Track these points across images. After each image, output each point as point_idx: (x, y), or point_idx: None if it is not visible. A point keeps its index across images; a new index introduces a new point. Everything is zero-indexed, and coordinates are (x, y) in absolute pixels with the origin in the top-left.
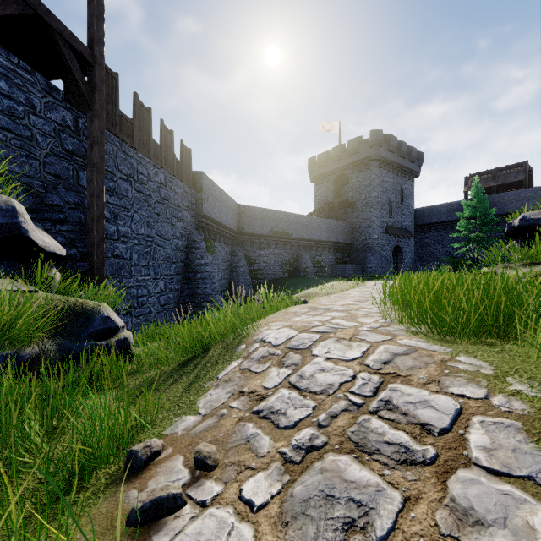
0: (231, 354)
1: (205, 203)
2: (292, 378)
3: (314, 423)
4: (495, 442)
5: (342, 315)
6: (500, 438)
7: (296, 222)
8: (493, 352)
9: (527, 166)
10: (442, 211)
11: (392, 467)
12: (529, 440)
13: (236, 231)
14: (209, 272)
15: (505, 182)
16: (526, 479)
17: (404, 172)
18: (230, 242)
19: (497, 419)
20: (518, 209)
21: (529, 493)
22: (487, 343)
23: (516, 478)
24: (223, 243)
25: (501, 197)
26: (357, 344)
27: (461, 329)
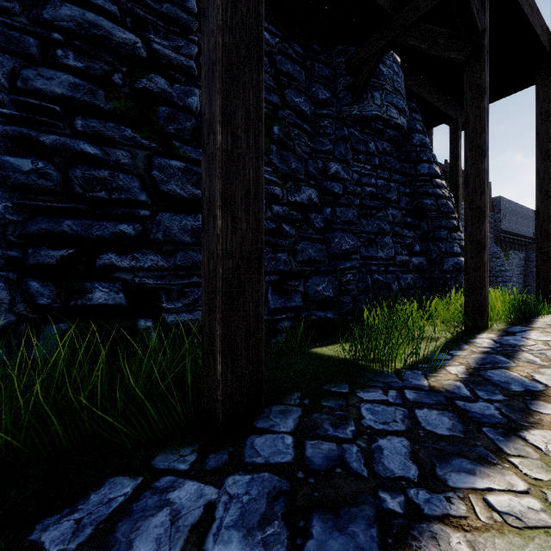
0: None
1: (503, 220)
2: None
3: None
4: None
5: None
6: None
7: None
8: None
9: None
10: None
11: None
12: None
13: (531, 237)
14: (508, 277)
15: None
16: None
17: None
18: (523, 248)
19: None
20: None
21: None
22: None
23: None
24: (516, 251)
25: None
26: None
27: None
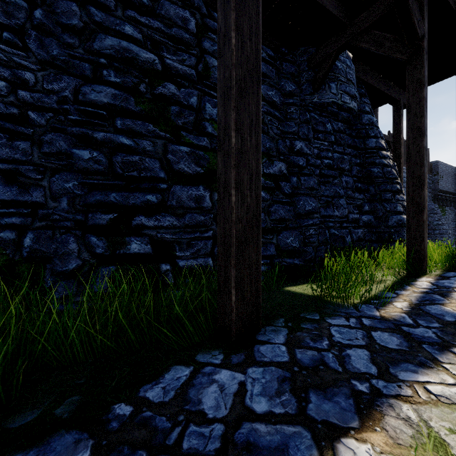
0: None
1: (440, 181)
2: None
3: None
4: None
5: None
6: None
7: None
8: None
9: None
10: None
11: None
12: None
13: None
14: (445, 230)
15: None
16: None
17: None
18: None
19: None
20: None
21: None
22: None
23: None
24: (452, 207)
25: None
26: None
27: None
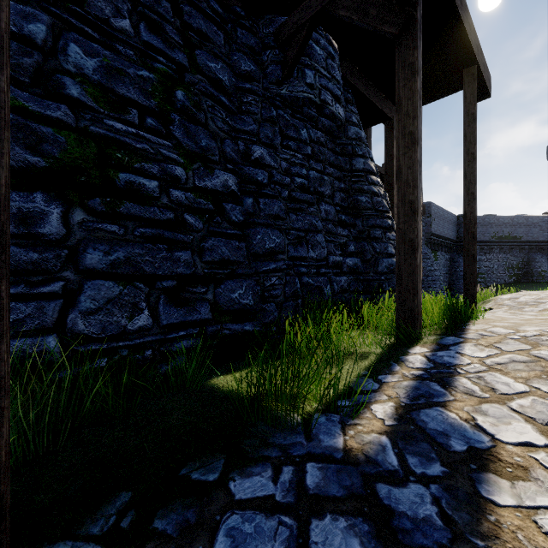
0: (488, 301)
1: (432, 224)
2: (511, 301)
3: (516, 304)
4: None
5: (537, 292)
6: None
7: (526, 225)
8: None
9: None
10: None
11: (530, 305)
12: None
13: (455, 240)
14: (437, 276)
15: None
16: None
17: None
18: (449, 250)
19: None
20: None
21: None
22: None
23: None
24: (443, 252)
25: None
26: (534, 295)
27: None
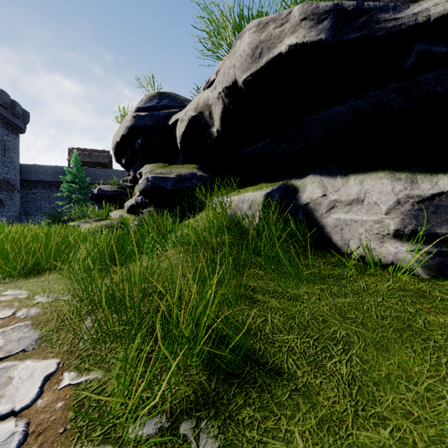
0: None
1: None
2: None
3: None
4: (8, 340)
5: None
6: (12, 336)
7: None
8: (38, 282)
9: (110, 154)
10: (49, 172)
11: None
12: (32, 329)
13: None
14: None
15: (97, 161)
16: (20, 353)
17: (7, 123)
18: None
19: (16, 325)
20: (105, 182)
21: (18, 359)
22: (39, 277)
23: (14, 355)
24: None
25: (94, 171)
26: None
27: (19, 270)
